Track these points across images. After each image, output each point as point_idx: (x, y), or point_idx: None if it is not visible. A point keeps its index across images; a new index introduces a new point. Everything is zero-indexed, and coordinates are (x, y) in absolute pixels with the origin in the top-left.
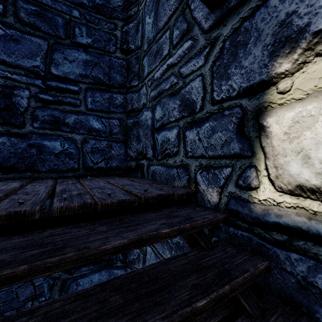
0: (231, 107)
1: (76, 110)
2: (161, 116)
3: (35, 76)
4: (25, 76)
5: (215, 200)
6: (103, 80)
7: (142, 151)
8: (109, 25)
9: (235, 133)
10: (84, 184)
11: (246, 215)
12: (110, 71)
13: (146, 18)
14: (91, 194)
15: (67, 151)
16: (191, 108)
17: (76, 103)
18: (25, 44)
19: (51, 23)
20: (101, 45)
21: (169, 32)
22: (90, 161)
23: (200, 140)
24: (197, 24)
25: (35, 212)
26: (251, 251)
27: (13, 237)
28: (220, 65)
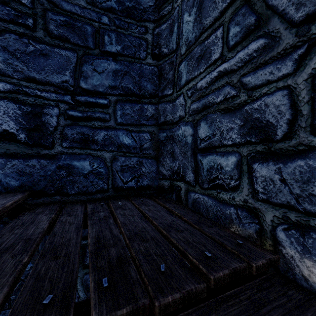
0: None
1: (105, 126)
2: (208, 135)
3: (65, 92)
4: (54, 92)
5: None
6: (133, 90)
7: (178, 171)
8: (140, 29)
9: None
10: (118, 221)
11: None
12: (140, 80)
13: (184, 17)
14: (134, 258)
15: (96, 171)
16: (265, 134)
17: (105, 118)
18: (55, 58)
19: (80, 33)
20: (131, 51)
21: (222, 30)
22: (120, 181)
23: (284, 181)
24: (278, 14)
25: None
26: None
27: None
28: None
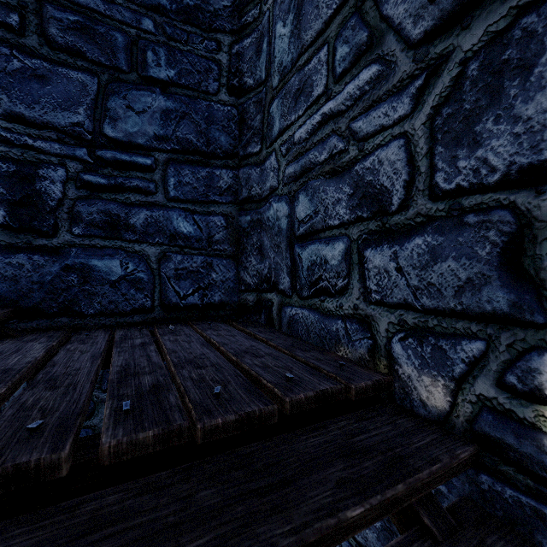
0: (485, 209)
1: (148, 202)
2: (308, 214)
3: (76, 142)
4: (58, 142)
5: (439, 405)
6: (196, 144)
7: (268, 275)
8: (208, 43)
9: (496, 267)
10: (164, 347)
11: (530, 457)
12: (209, 128)
13: (276, 27)
14: (178, 385)
15: (132, 277)
16: (379, 204)
17: (149, 189)
18: (59, 84)
19: (103, 44)
20: (193, 80)
21: (327, 50)
22: (174, 294)
23: (401, 270)
24: (394, 30)
25: (60, 460)
26: (545, 545)
27: (10, 526)
28: (454, 114)
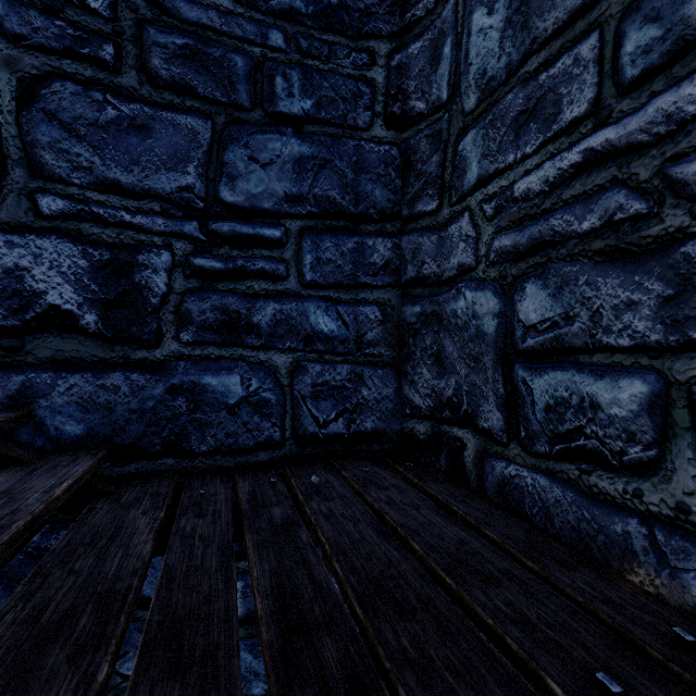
0: None
1: (276, 291)
2: (548, 317)
3: (185, 213)
4: (162, 215)
5: None
6: (340, 203)
7: (454, 400)
8: (356, 56)
9: None
10: (321, 536)
11: None
12: (357, 179)
13: (472, 18)
14: (390, 678)
15: (255, 398)
16: None
17: (277, 272)
18: (163, 135)
19: (219, 73)
20: (336, 111)
21: (599, 39)
22: (310, 420)
23: None
24: None
25: None
26: None
27: None
28: None
